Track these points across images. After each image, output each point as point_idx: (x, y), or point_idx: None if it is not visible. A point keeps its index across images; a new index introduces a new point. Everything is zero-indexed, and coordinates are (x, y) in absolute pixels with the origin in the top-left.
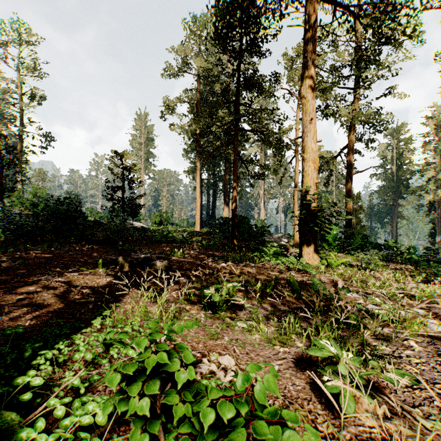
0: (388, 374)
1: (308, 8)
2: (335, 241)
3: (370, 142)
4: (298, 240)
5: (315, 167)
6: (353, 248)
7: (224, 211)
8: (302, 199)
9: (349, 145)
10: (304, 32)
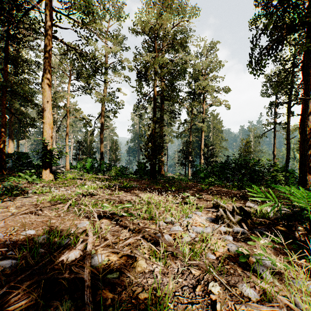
0: (6, 203)
1: (45, 41)
2: (90, 167)
3: (114, 113)
4: (68, 168)
5: (51, 127)
6: (99, 171)
7: (10, 147)
8: (43, 144)
9: (101, 113)
10: (43, 52)
